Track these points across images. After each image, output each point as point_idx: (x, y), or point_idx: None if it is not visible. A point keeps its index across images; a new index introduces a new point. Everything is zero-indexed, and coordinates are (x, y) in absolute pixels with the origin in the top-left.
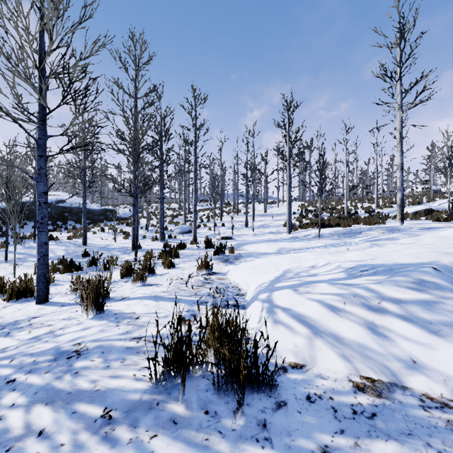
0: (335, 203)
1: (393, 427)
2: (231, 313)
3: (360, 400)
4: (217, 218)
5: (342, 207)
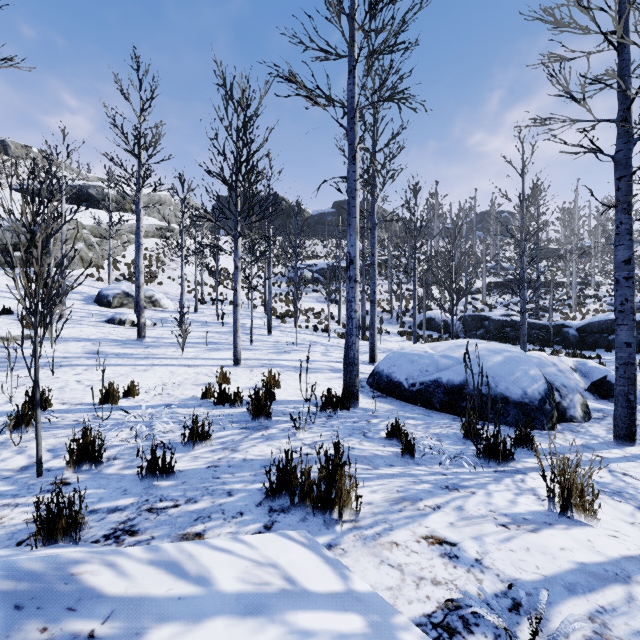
0: None
1: (186, 517)
2: (415, 593)
3: (202, 525)
4: None
5: None
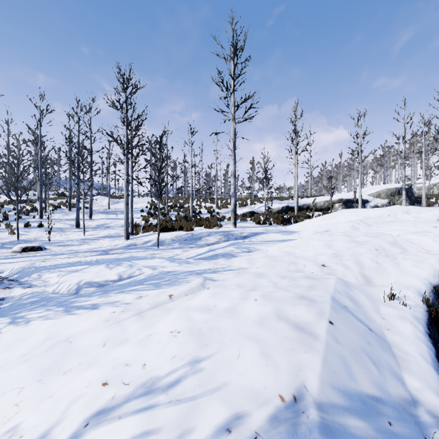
0: (184, 201)
1: None
2: None
3: None
4: (36, 214)
5: (189, 206)
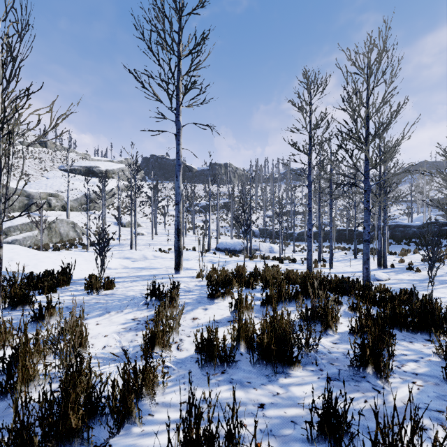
0: None
1: None
2: None
3: None
4: None
5: None
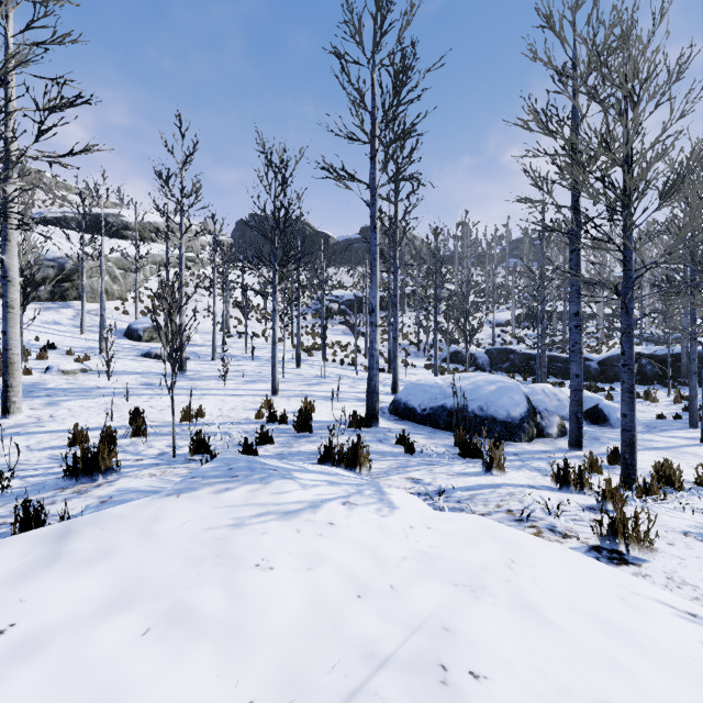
0: None
1: None
2: None
3: None
4: None
5: None
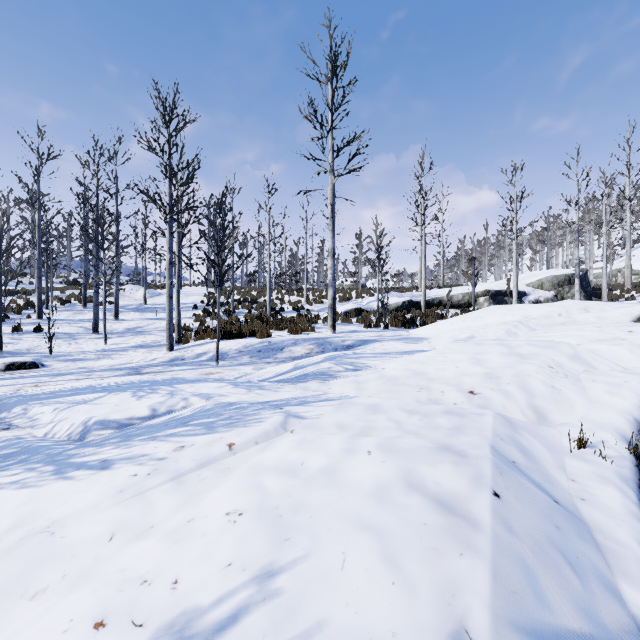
0: (258, 294)
1: None
2: None
3: None
4: (32, 312)
5: (265, 301)
